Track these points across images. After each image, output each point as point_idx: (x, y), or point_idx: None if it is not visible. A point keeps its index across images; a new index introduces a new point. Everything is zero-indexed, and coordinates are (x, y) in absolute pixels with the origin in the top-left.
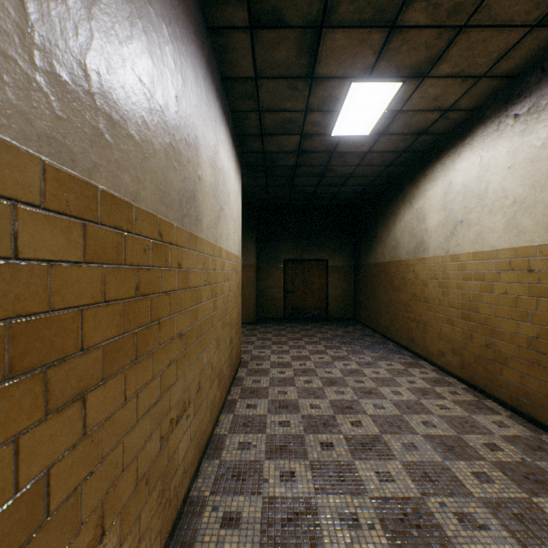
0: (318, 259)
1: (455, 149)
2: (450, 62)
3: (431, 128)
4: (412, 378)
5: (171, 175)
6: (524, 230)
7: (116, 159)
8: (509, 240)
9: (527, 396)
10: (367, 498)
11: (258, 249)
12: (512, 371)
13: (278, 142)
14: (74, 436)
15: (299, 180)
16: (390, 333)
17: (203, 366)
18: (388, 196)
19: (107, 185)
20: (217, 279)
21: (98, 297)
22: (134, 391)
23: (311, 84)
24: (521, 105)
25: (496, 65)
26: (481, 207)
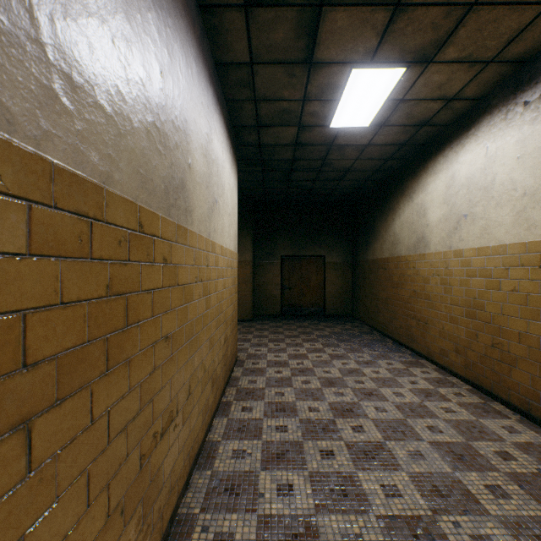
0: (316, 256)
1: (458, 140)
2: (458, 45)
3: (433, 119)
4: (414, 379)
5: (155, 158)
6: (535, 224)
7: (79, 130)
8: (518, 234)
9: (539, 400)
10: (373, 517)
11: (254, 245)
12: (522, 372)
13: (275, 134)
14: (11, 478)
15: (296, 174)
16: (388, 330)
17: (194, 370)
18: (387, 191)
19: (65, 160)
20: (210, 276)
21: (51, 298)
22: (105, 408)
23: (309, 70)
24: (532, 92)
25: (506, 48)
26: (487, 200)
